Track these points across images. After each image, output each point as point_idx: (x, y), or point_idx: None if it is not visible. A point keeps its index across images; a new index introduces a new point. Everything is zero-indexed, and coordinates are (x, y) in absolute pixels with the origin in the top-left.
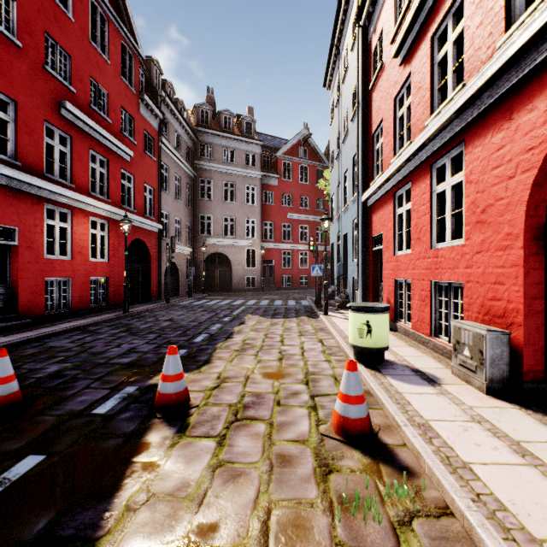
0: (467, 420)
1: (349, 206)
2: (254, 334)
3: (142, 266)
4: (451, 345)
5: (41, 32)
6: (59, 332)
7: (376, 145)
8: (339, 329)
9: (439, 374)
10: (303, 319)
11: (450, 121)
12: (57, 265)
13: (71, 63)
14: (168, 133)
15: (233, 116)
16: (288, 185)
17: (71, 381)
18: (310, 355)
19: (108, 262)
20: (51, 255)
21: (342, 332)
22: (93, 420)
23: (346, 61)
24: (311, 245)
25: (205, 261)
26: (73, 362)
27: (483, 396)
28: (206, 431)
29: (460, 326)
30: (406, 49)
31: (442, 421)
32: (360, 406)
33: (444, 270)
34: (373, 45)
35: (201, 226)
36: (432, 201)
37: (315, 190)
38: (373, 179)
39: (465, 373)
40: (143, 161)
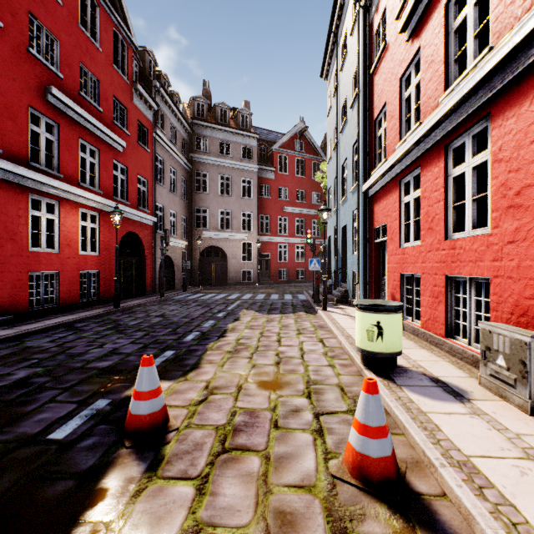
0: (520, 456)
1: (348, 197)
2: (249, 332)
3: (135, 259)
4: (473, 349)
5: (25, 13)
6: (41, 329)
7: (378, 132)
8: (340, 327)
9: (465, 386)
10: (301, 315)
11: (473, 92)
12: (43, 258)
13: (59, 48)
14: (163, 125)
15: (229, 109)
16: (284, 179)
17: (35, 392)
18: (311, 359)
19: (99, 256)
20: (37, 248)
21: (344, 331)
22: (45, 450)
23: (345, 47)
24: (308, 238)
25: (201, 255)
26: (46, 367)
27: (527, 417)
28: (184, 468)
29: (491, 330)
30: (415, 22)
31: (488, 458)
32: (383, 440)
33: (464, 263)
34: (375, 26)
35: (197, 220)
36: (447, 186)
37: (312, 183)
38: (374, 168)
39: (499, 387)
40: (136, 153)
